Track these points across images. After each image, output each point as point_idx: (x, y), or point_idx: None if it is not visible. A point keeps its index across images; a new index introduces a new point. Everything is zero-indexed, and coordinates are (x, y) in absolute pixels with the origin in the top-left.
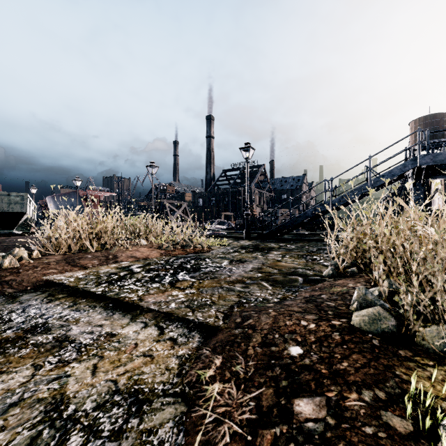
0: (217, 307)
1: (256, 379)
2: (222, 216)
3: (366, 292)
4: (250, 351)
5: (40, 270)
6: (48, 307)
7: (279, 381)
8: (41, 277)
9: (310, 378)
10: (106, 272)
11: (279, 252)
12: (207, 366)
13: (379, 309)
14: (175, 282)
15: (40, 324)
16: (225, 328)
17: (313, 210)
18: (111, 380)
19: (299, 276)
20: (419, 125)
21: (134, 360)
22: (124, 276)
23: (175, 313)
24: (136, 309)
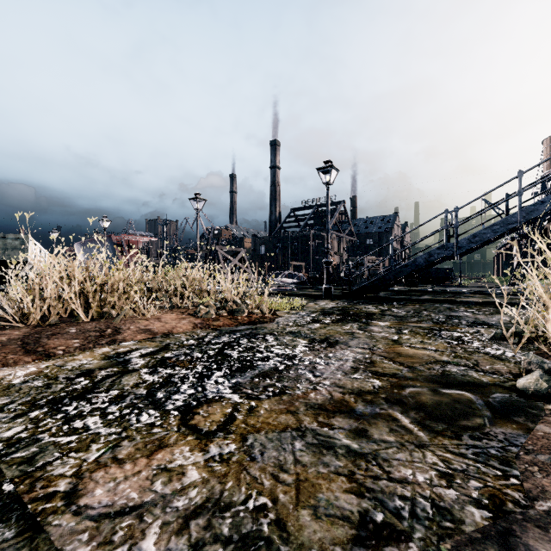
0: None
1: None
2: (290, 266)
3: None
4: None
5: None
6: None
7: None
8: None
9: None
10: (74, 369)
11: (386, 323)
12: None
13: None
14: (196, 406)
15: None
16: None
17: (428, 256)
18: None
19: (465, 389)
20: None
21: None
22: (100, 381)
23: None
24: None
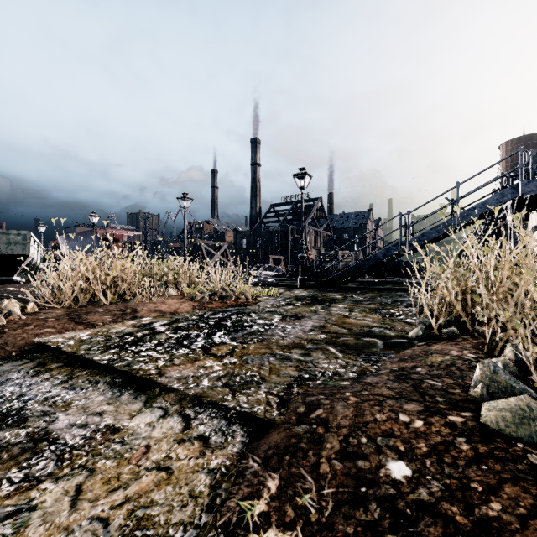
0: (268, 386)
1: (340, 526)
2: (270, 260)
3: (496, 369)
4: (324, 467)
5: (31, 329)
6: (32, 383)
7: (382, 536)
8: (32, 339)
9: (438, 533)
10: (119, 332)
11: (344, 305)
12: (255, 494)
13: (529, 401)
14: (210, 347)
15: (13, 410)
16: (282, 423)
17: (386, 251)
18: (100, 517)
19: (377, 338)
20: (511, 148)
21: (141, 477)
22: (142, 337)
23: (208, 397)
24: (154, 387)
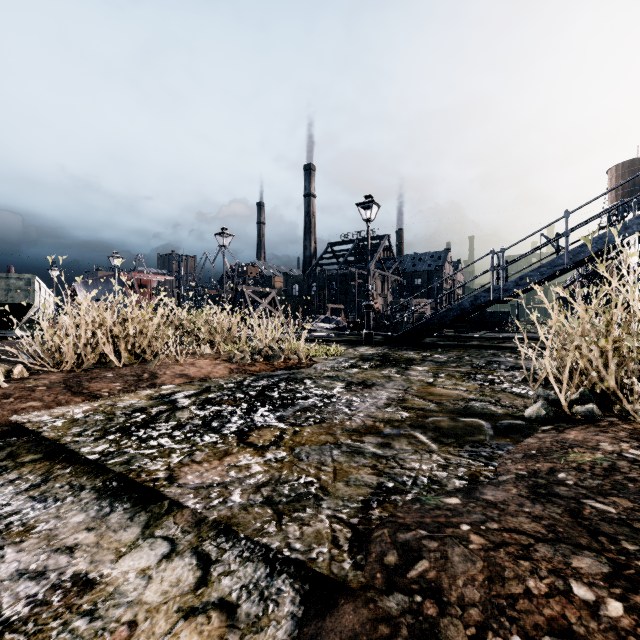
0: (332, 505)
1: None
2: (328, 310)
3: None
4: None
5: (10, 403)
6: None
7: None
8: (8, 417)
9: None
10: (127, 407)
11: (425, 368)
12: None
13: None
14: (249, 431)
15: None
16: (360, 589)
17: (474, 299)
18: None
19: (480, 418)
20: (622, 173)
21: None
22: (157, 415)
23: (239, 526)
24: (162, 498)
